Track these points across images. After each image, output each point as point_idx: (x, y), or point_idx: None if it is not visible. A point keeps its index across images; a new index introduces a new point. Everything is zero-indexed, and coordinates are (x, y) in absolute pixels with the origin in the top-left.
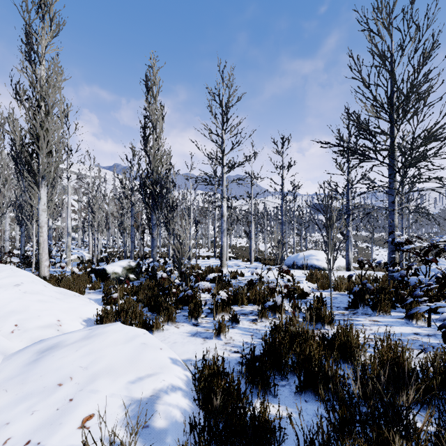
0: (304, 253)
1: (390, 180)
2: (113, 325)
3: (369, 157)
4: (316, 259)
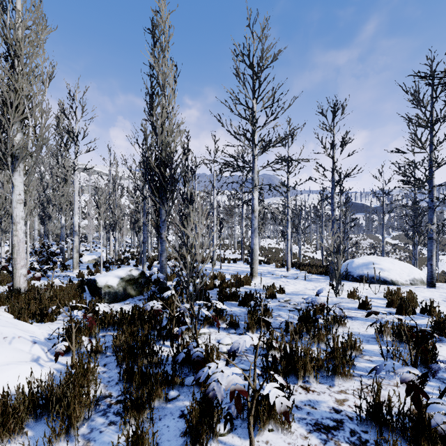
0: (361, 259)
1: None
2: None
3: None
4: (380, 269)
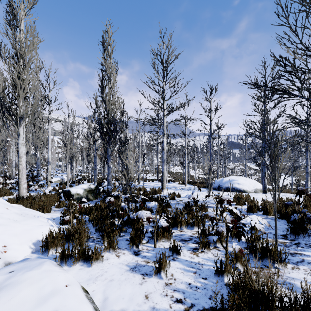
0: (228, 178)
1: None
2: (34, 270)
3: (294, 94)
4: (237, 183)
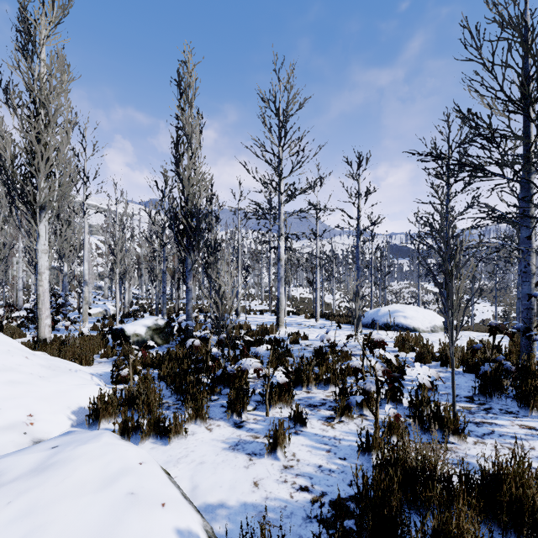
0: (387, 308)
1: (524, 205)
2: (91, 444)
3: (491, 172)
4: (404, 316)
